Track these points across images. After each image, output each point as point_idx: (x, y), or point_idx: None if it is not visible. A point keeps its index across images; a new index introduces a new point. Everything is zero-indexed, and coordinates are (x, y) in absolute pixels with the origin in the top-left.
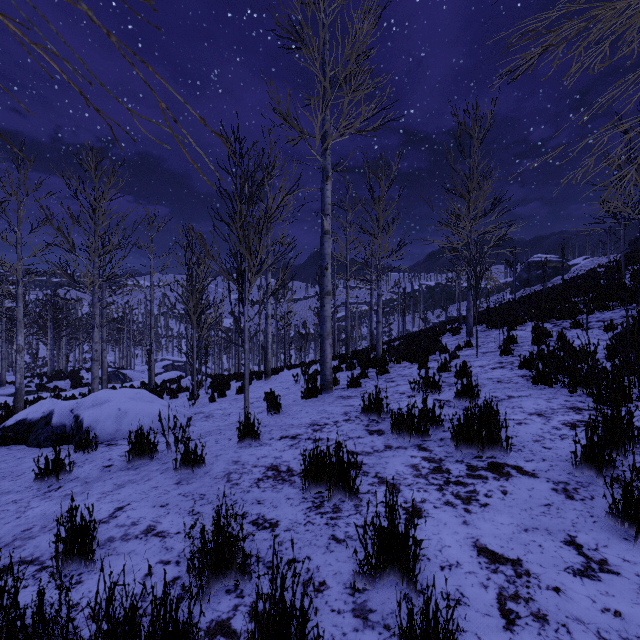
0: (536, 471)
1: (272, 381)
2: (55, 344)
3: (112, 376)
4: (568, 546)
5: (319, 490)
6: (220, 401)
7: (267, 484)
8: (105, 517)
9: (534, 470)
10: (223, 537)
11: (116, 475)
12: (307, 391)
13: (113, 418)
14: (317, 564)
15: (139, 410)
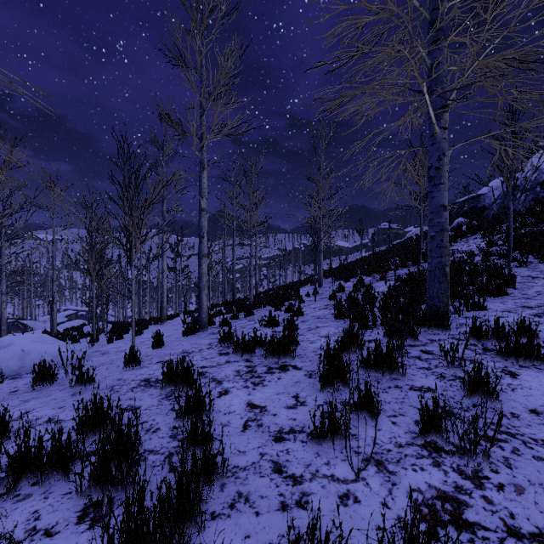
0: (303, 367)
1: (167, 325)
2: None
3: (11, 326)
4: (293, 398)
5: (172, 388)
6: (117, 342)
7: (139, 389)
8: (15, 418)
9: (302, 366)
10: (98, 409)
11: (22, 396)
12: (187, 330)
13: (17, 358)
14: (158, 421)
15: (41, 350)
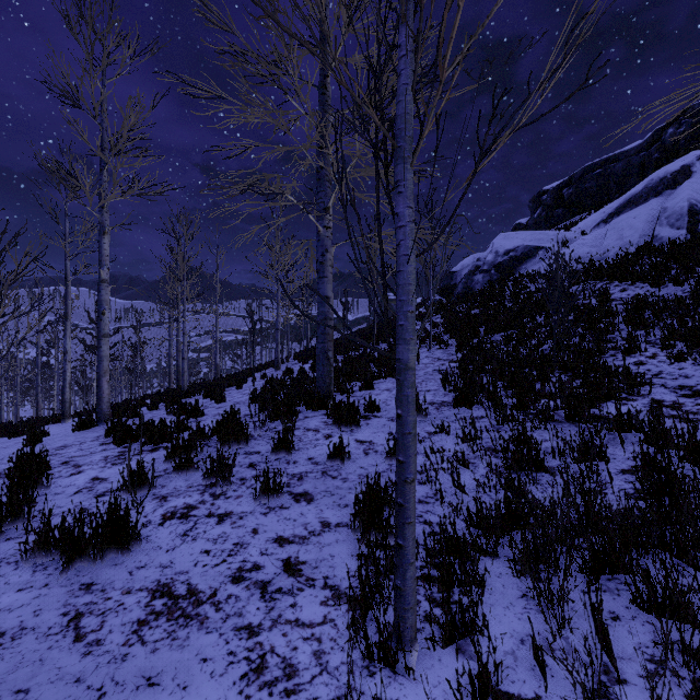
0: None
1: (70, 423)
2: None
3: None
4: None
5: None
6: None
7: None
8: None
9: None
10: None
11: None
12: (79, 424)
13: None
14: None
15: None
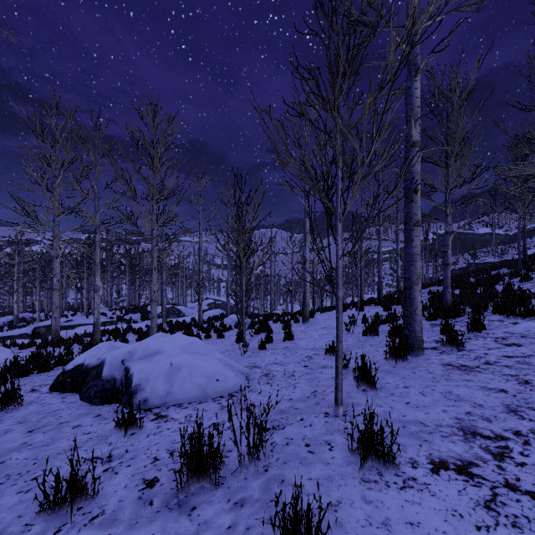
0: None
1: (311, 325)
2: (132, 285)
3: (170, 311)
4: None
5: None
6: (270, 349)
7: None
8: None
9: None
10: None
11: (159, 527)
12: (393, 352)
13: (164, 376)
14: None
15: (192, 366)
